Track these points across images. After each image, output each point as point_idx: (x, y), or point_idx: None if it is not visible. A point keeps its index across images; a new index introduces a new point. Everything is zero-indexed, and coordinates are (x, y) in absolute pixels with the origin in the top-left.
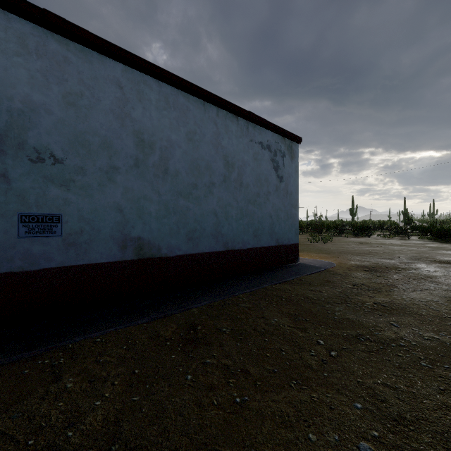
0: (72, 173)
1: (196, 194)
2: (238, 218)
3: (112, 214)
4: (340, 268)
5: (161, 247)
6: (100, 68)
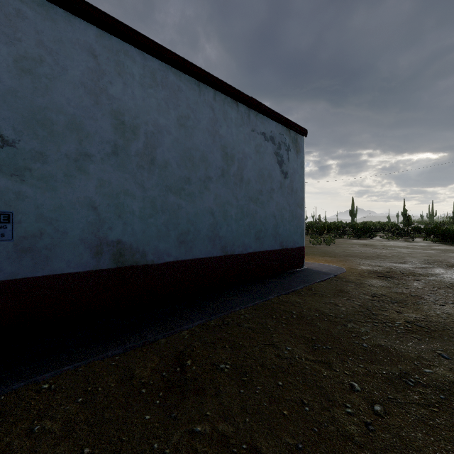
0: (27, 159)
1: (189, 189)
2: (238, 218)
3: (83, 212)
4: (352, 274)
5: (147, 253)
6: (66, 29)
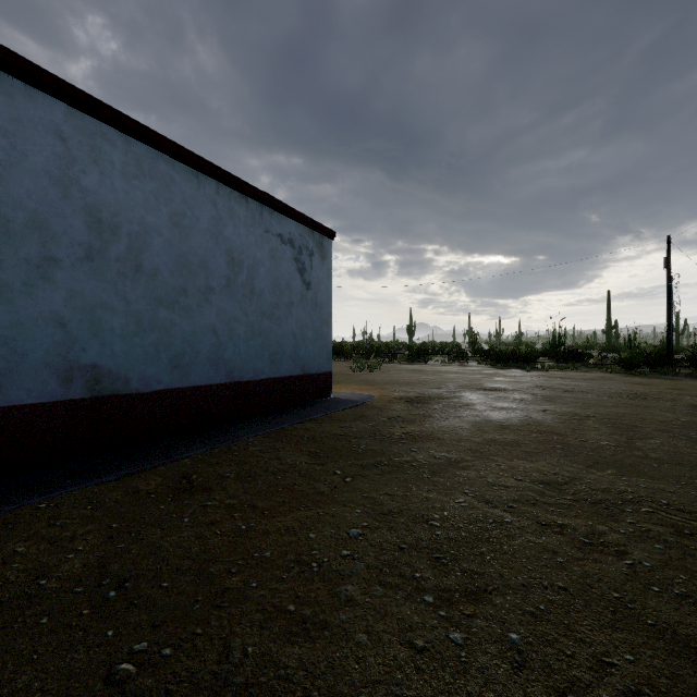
0: None
1: (185, 302)
2: (248, 338)
3: (47, 330)
4: (380, 401)
5: (130, 379)
6: (26, 106)
